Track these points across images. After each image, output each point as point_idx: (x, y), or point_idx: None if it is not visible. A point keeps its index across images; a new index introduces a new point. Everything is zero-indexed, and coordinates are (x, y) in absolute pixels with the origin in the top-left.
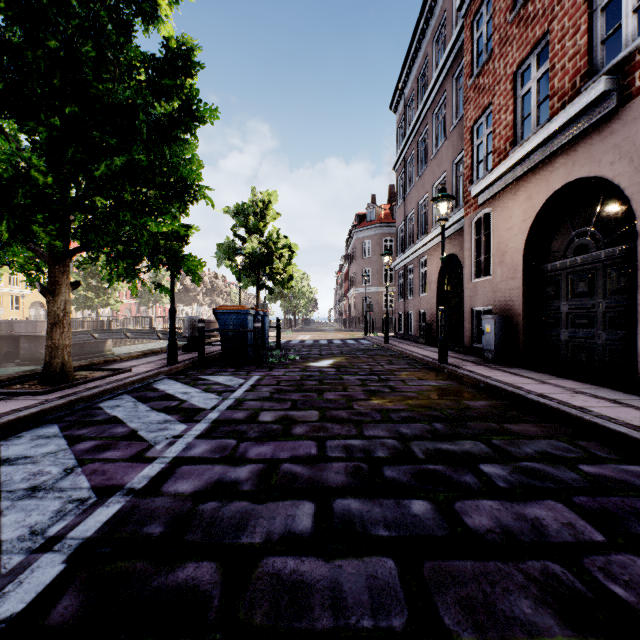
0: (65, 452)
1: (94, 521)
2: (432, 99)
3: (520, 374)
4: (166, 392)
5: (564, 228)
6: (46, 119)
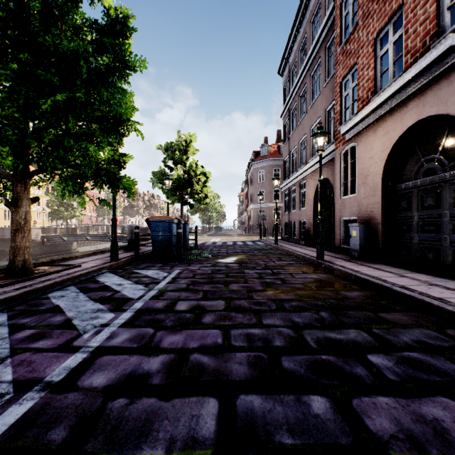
0: (3, 341)
1: (1, 423)
2: (310, 64)
3: (381, 269)
4: (105, 284)
5: (415, 156)
6: (5, 65)
